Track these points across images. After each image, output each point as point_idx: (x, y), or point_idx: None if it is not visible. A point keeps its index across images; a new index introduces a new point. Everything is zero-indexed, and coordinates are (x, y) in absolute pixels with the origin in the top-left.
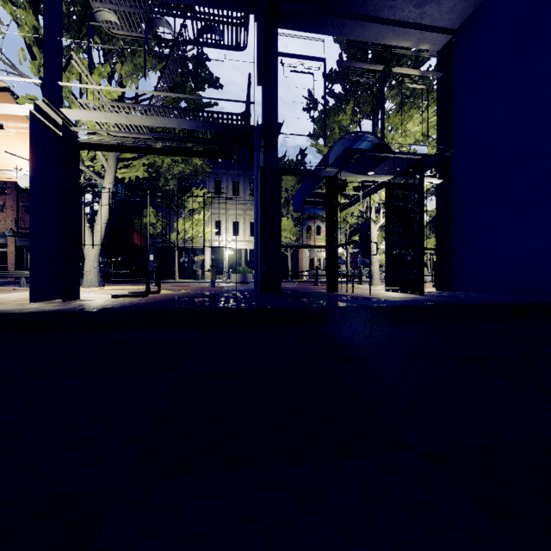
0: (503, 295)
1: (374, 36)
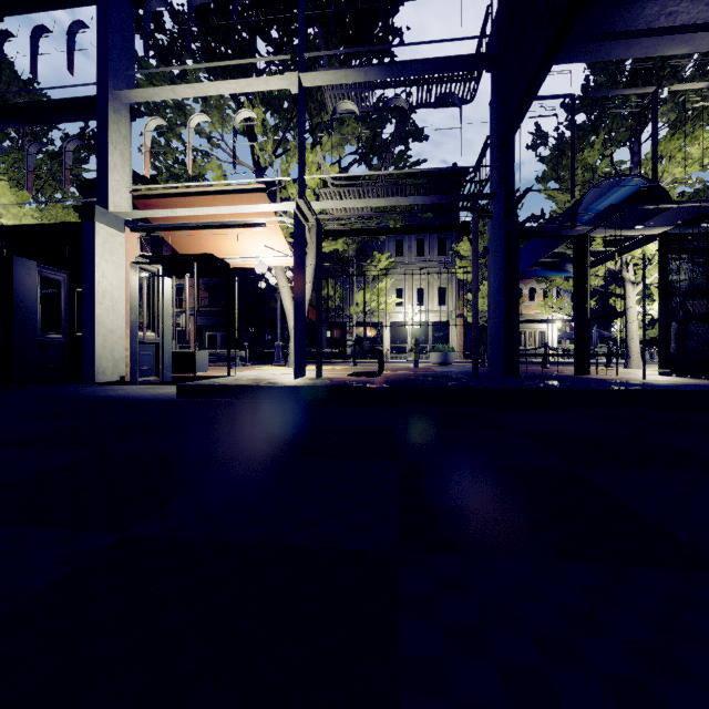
0: None
1: (642, 51)
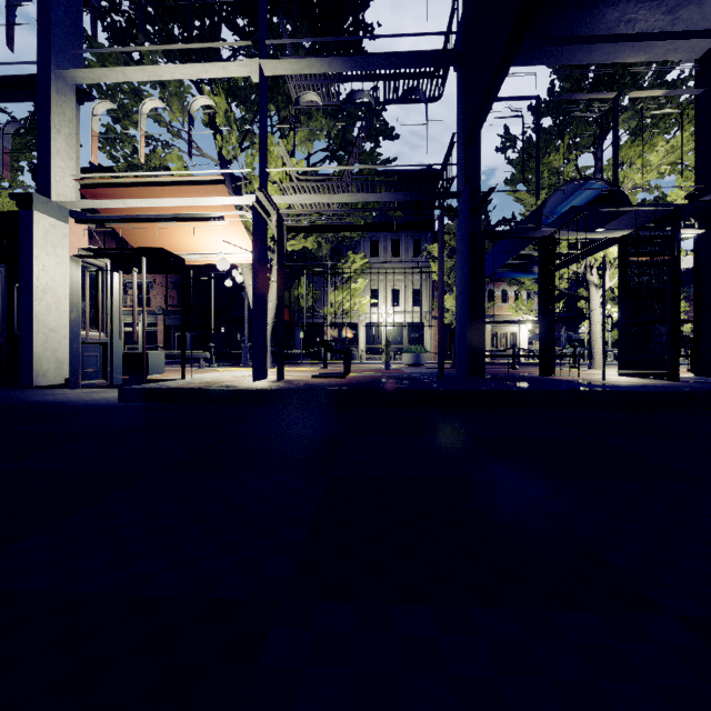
0: None
1: (604, 57)
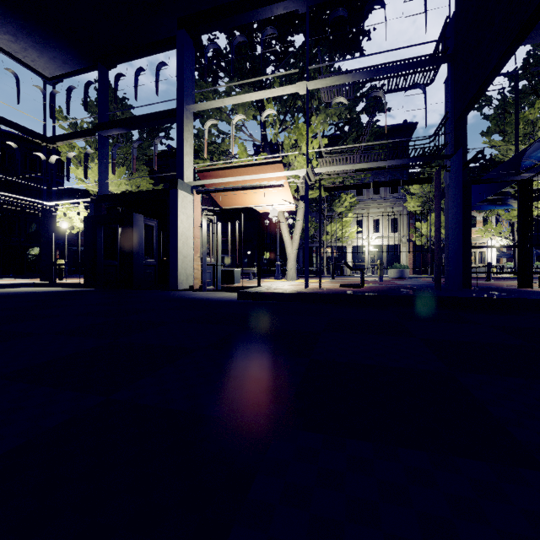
0: None
1: None
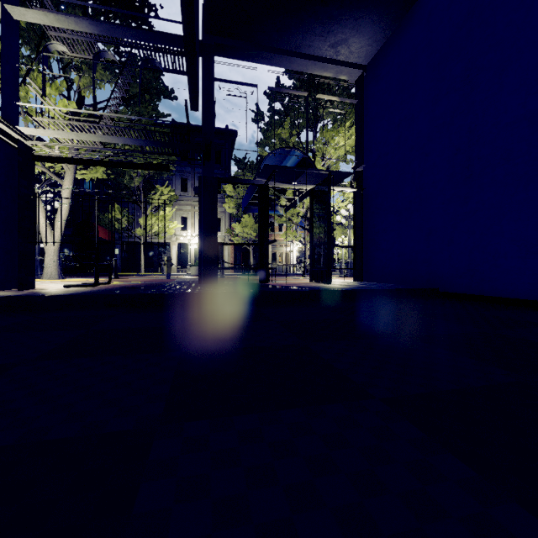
0: (392, 284)
1: (300, 67)
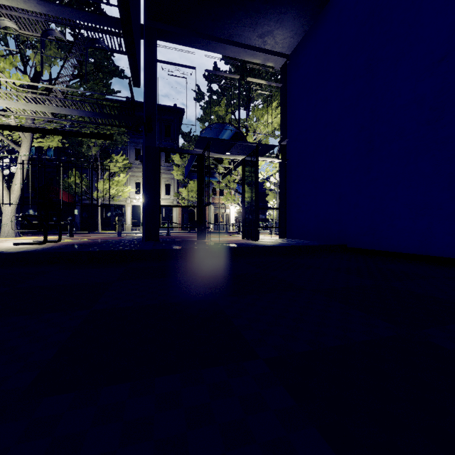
0: (310, 241)
1: (233, 54)
